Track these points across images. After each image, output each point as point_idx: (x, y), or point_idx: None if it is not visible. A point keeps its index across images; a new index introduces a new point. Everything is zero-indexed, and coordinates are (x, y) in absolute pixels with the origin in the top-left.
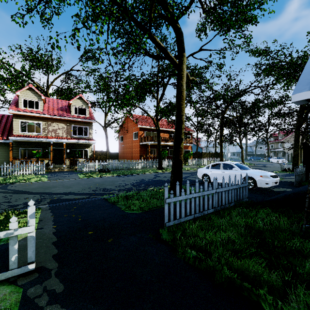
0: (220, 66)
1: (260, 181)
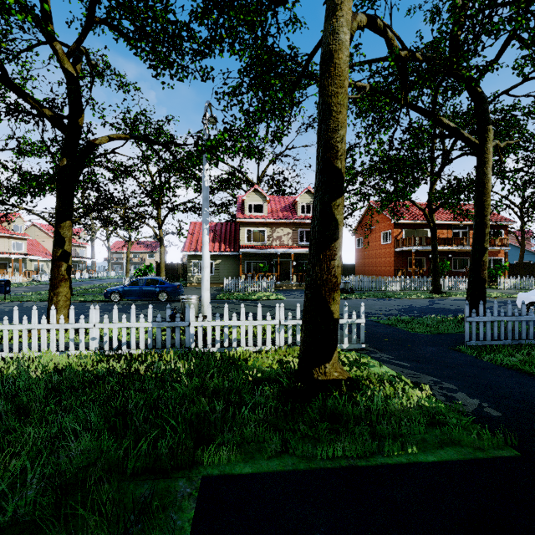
0: None
1: None
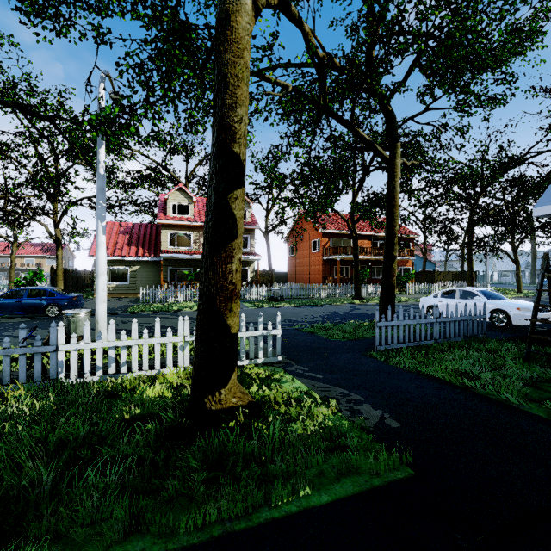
0: (463, 130)
1: (516, 316)
